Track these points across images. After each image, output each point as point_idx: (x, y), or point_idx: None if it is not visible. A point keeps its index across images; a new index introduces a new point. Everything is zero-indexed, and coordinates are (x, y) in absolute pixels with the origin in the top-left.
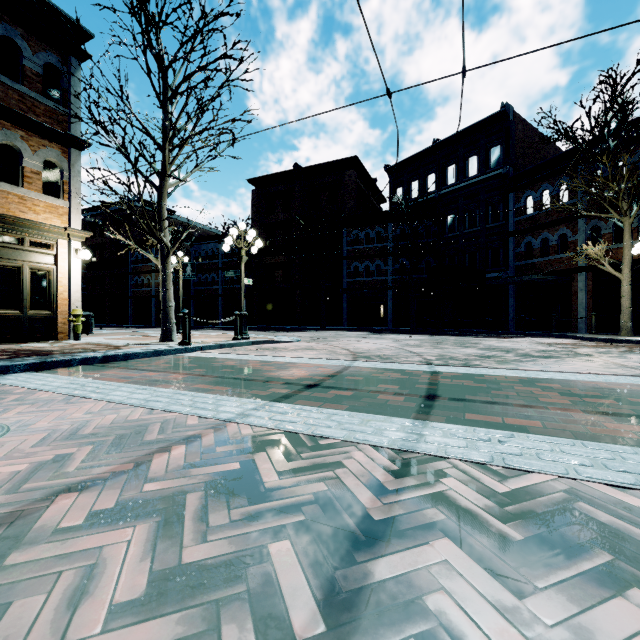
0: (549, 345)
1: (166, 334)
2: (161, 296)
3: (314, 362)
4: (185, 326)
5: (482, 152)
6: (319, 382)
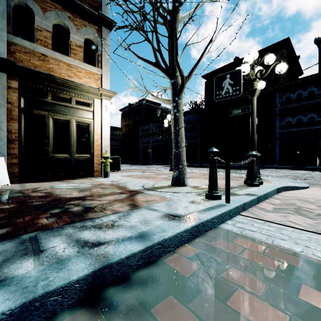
0: None
1: (178, 177)
2: (173, 136)
3: None
4: (214, 171)
5: None
6: None
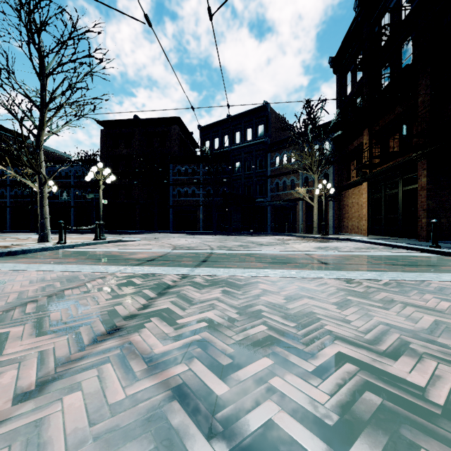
0: (278, 240)
1: (43, 237)
2: (39, 211)
3: (151, 251)
4: (61, 231)
5: (254, 127)
6: (154, 259)
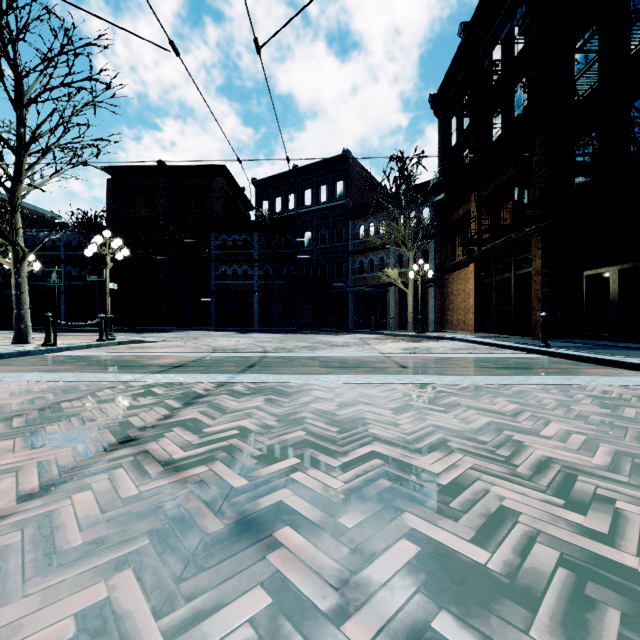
0: (359, 339)
1: (21, 336)
2: (14, 299)
3: (181, 355)
4: (49, 328)
5: (330, 184)
6: (184, 364)
